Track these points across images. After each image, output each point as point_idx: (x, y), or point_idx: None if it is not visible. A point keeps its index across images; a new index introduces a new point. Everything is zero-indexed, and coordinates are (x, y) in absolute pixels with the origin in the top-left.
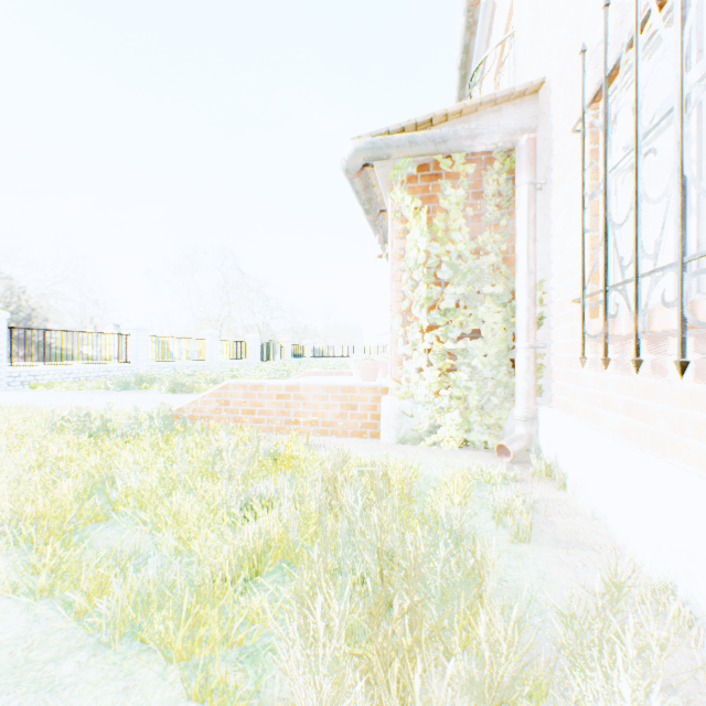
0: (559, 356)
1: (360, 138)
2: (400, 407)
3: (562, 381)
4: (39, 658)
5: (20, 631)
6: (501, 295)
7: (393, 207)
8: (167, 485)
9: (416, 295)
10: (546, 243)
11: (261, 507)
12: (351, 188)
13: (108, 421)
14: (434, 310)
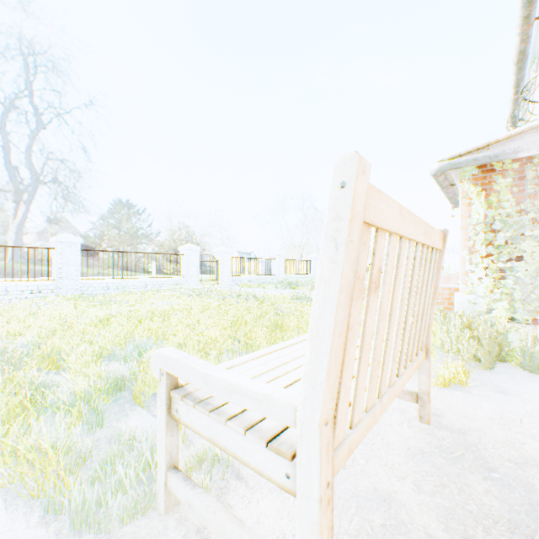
0: None
1: (442, 160)
2: (467, 298)
3: None
4: None
5: None
6: (537, 236)
7: (461, 190)
8: None
9: (477, 238)
10: None
11: None
12: (433, 180)
13: (310, 299)
14: (489, 246)
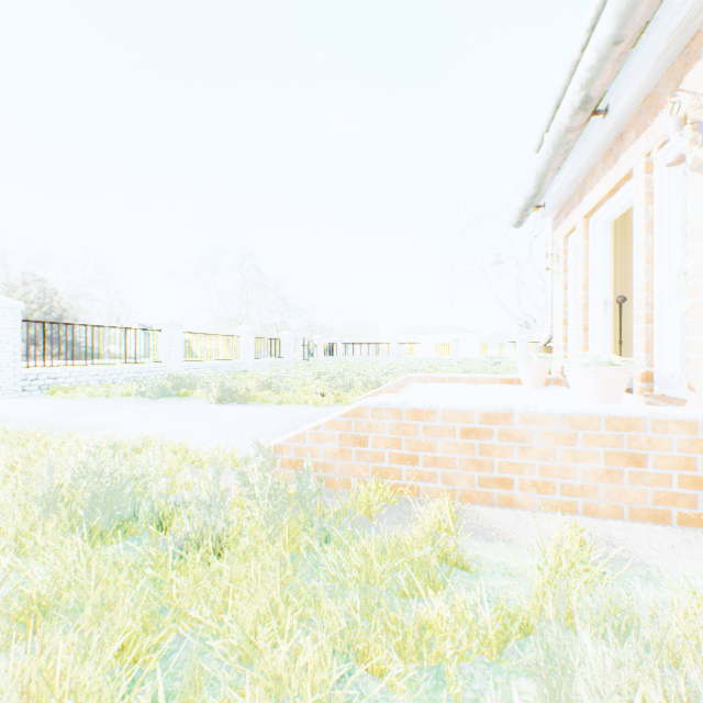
0: None
1: None
2: None
3: None
4: None
5: None
6: None
7: None
8: None
9: None
10: None
11: None
12: (614, 27)
13: (154, 477)
14: None
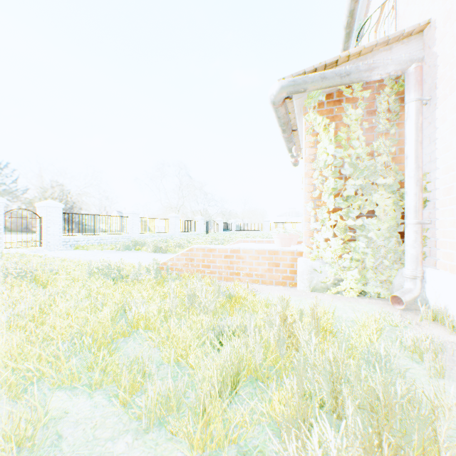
0: (446, 230)
1: (284, 79)
2: (312, 266)
3: (448, 249)
4: (101, 436)
5: (87, 413)
6: (391, 184)
7: (305, 126)
8: (162, 314)
9: (325, 186)
10: (430, 144)
11: (233, 336)
12: (275, 114)
13: (121, 270)
14: (338, 197)
